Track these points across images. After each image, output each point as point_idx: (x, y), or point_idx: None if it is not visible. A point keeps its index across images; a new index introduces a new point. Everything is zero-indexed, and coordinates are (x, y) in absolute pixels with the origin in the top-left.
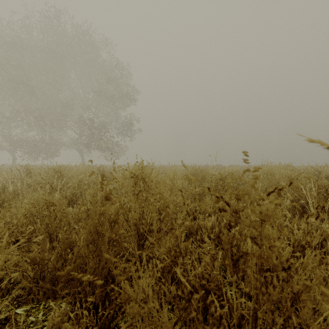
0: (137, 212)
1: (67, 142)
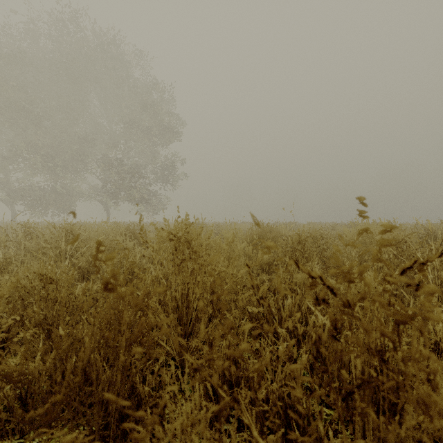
0: (179, 291)
1: (87, 191)
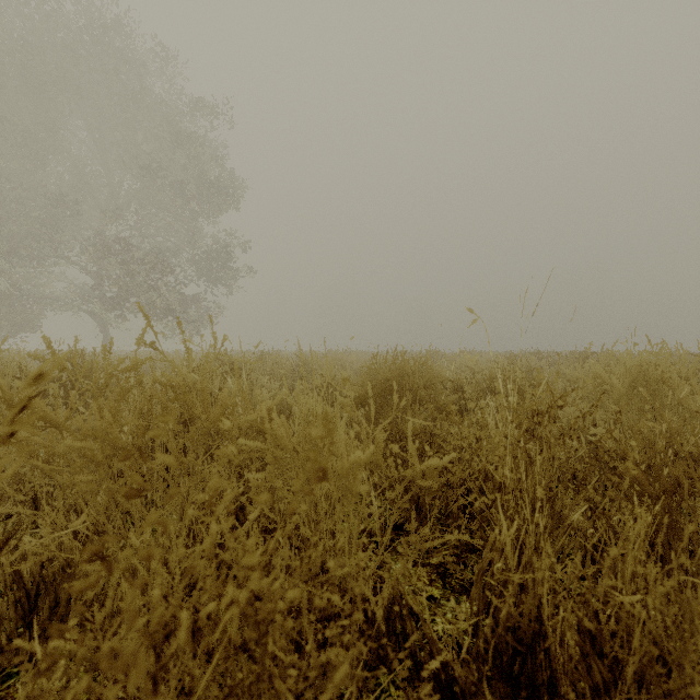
0: None
1: (66, 294)
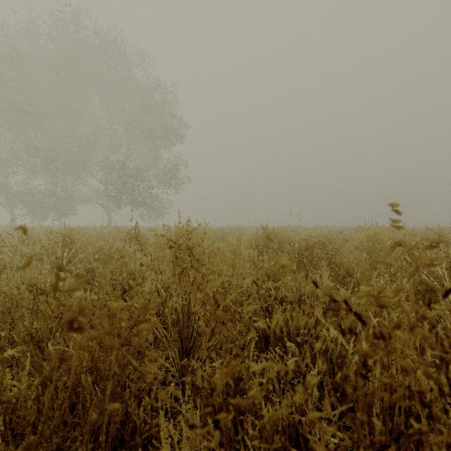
0: (180, 302)
1: (88, 194)
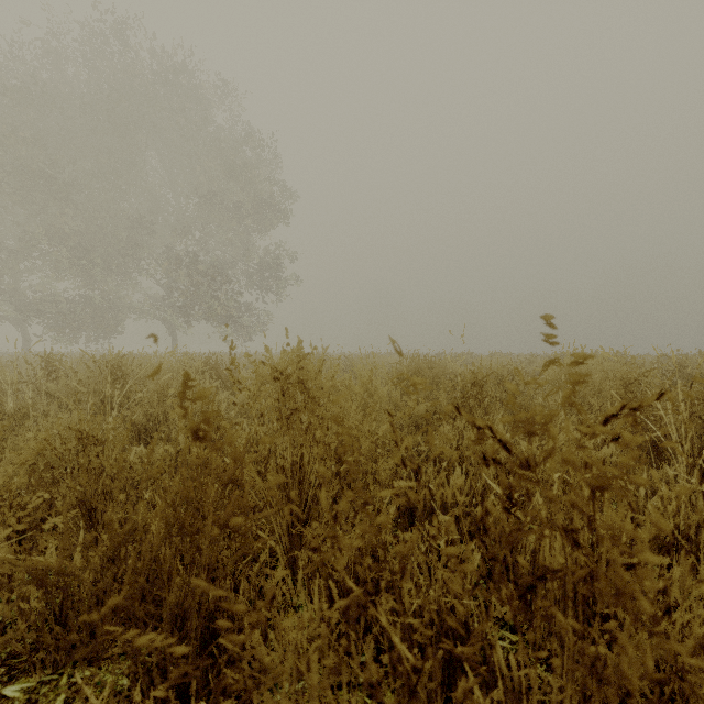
0: (288, 457)
1: (141, 303)
